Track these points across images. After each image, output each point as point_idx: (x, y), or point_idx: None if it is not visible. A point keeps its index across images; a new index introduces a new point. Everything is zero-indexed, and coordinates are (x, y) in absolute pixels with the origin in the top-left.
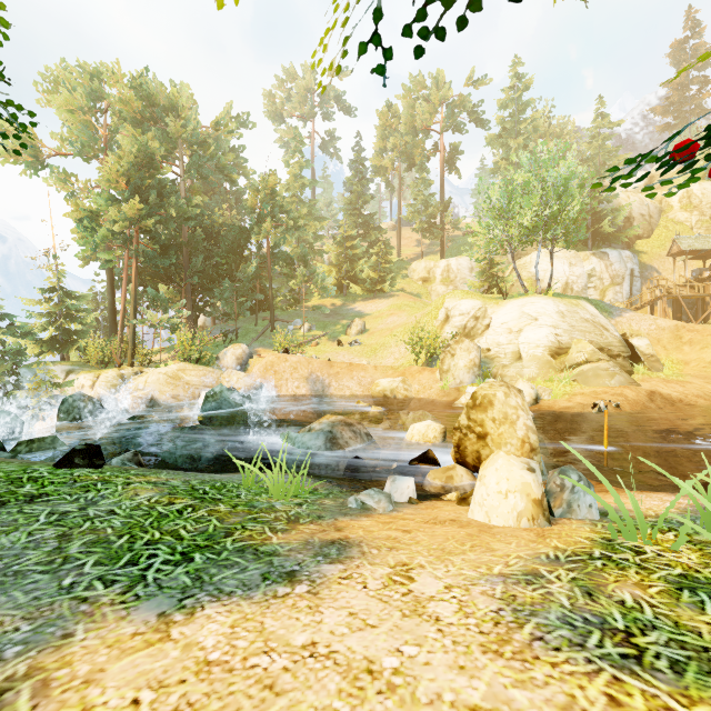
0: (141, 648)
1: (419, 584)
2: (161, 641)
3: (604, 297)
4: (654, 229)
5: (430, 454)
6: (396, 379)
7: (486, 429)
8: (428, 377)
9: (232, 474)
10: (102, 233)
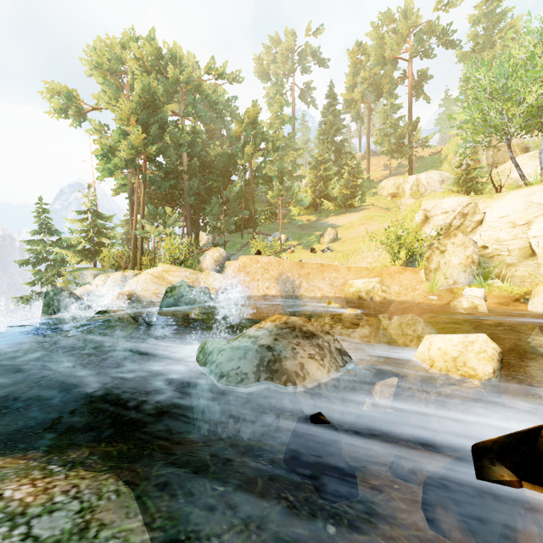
0: None
1: None
2: None
3: None
4: None
5: None
6: (372, 279)
7: None
8: (410, 277)
9: None
10: (116, 161)
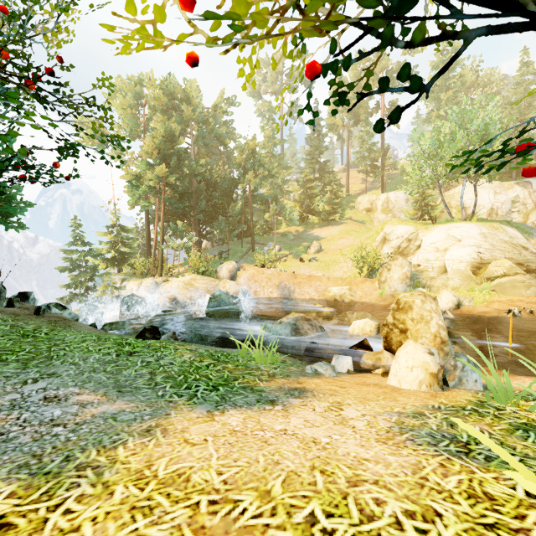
0: (202, 422)
1: (346, 412)
2: (211, 421)
3: (528, 219)
4: None
5: (365, 343)
6: (343, 287)
7: (406, 326)
8: (369, 286)
9: (232, 349)
10: (143, 188)
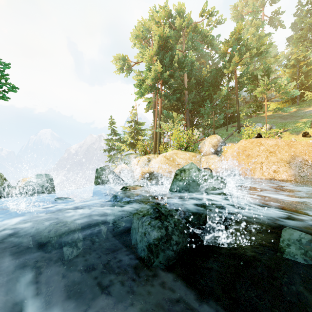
0: None
1: None
2: None
3: None
4: None
5: None
6: None
7: None
8: None
9: None
10: (144, 87)
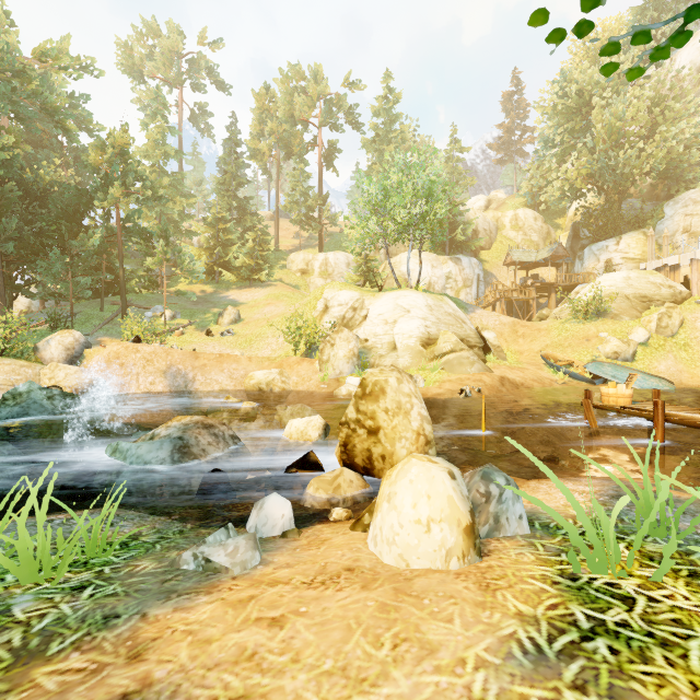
0: None
1: None
2: None
3: (459, 297)
4: (493, 243)
5: (312, 458)
6: (272, 371)
7: (378, 422)
8: (307, 368)
9: None
10: None
